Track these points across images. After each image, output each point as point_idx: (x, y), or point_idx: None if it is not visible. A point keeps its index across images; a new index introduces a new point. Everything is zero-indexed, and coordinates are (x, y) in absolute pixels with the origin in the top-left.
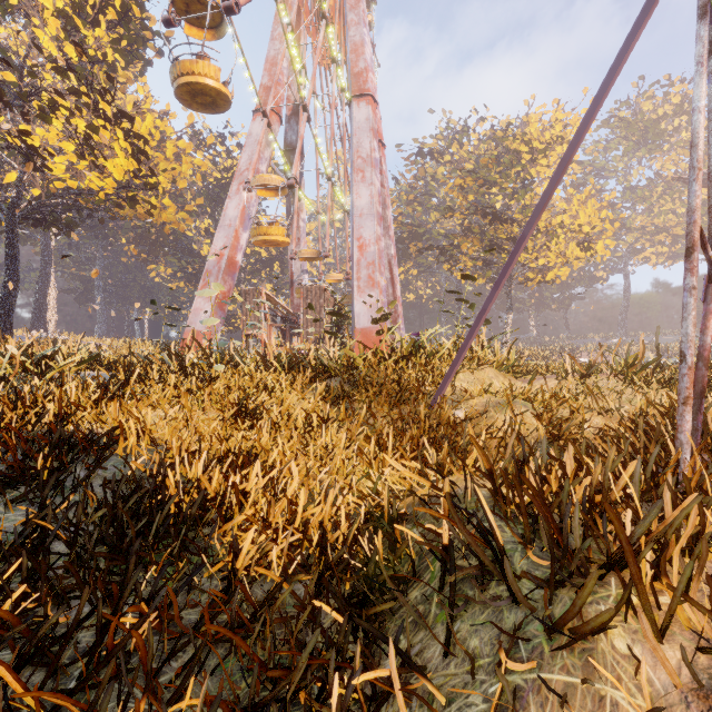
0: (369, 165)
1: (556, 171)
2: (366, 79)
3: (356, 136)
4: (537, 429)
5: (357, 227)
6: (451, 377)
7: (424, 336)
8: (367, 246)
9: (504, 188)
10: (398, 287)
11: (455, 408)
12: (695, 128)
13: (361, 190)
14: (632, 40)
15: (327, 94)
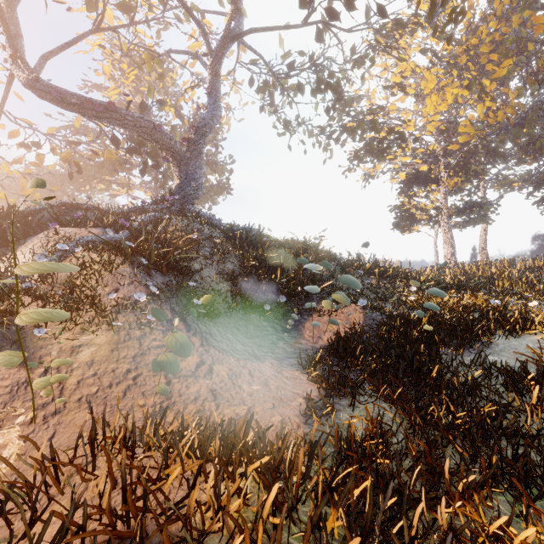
0: None
1: None
2: None
3: None
4: None
5: None
6: None
7: None
8: None
9: None
10: None
11: None
12: None
13: None
14: None
15: None
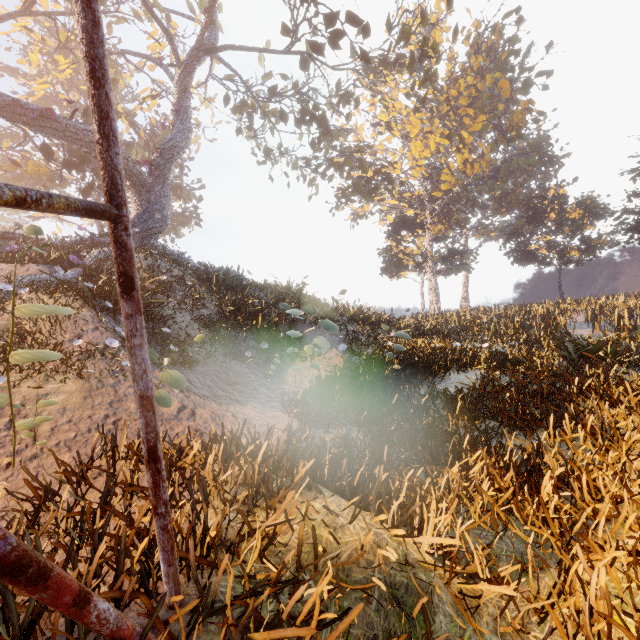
0: None
1: None
2: None
3: None
4: None
5: None
6: None
7: None
8: None
9: None
10: None
11: None
12: None
13: None
14: None
15: None
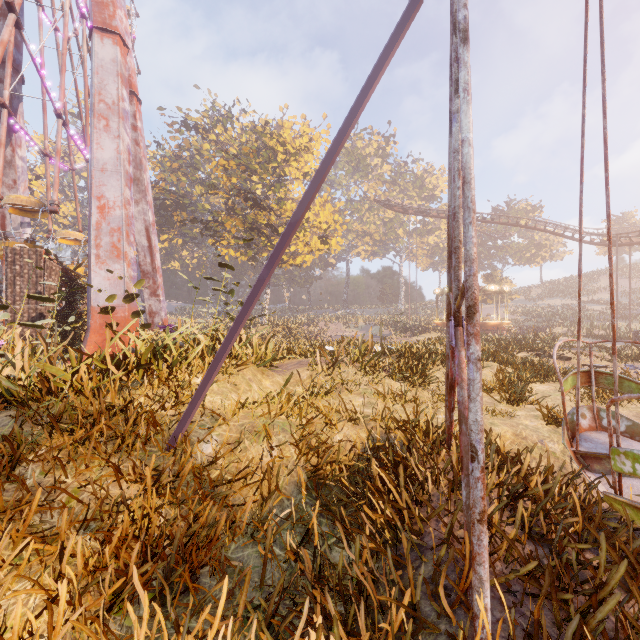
0: (116, 114)
1: (318, 174)
2: (113, 14)
3: (98, 75)
4: (297, 464)
5: (97, 183)
6: (196, 406)
7: (169, 338)
8: (111, 208)
9: (263, 178)
10: (158, 257)
11: (203, 441)
12: (467, 162)
13: (103, 141)
14: (390, 52)
15: (57, 9)
